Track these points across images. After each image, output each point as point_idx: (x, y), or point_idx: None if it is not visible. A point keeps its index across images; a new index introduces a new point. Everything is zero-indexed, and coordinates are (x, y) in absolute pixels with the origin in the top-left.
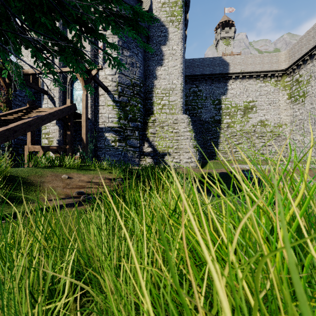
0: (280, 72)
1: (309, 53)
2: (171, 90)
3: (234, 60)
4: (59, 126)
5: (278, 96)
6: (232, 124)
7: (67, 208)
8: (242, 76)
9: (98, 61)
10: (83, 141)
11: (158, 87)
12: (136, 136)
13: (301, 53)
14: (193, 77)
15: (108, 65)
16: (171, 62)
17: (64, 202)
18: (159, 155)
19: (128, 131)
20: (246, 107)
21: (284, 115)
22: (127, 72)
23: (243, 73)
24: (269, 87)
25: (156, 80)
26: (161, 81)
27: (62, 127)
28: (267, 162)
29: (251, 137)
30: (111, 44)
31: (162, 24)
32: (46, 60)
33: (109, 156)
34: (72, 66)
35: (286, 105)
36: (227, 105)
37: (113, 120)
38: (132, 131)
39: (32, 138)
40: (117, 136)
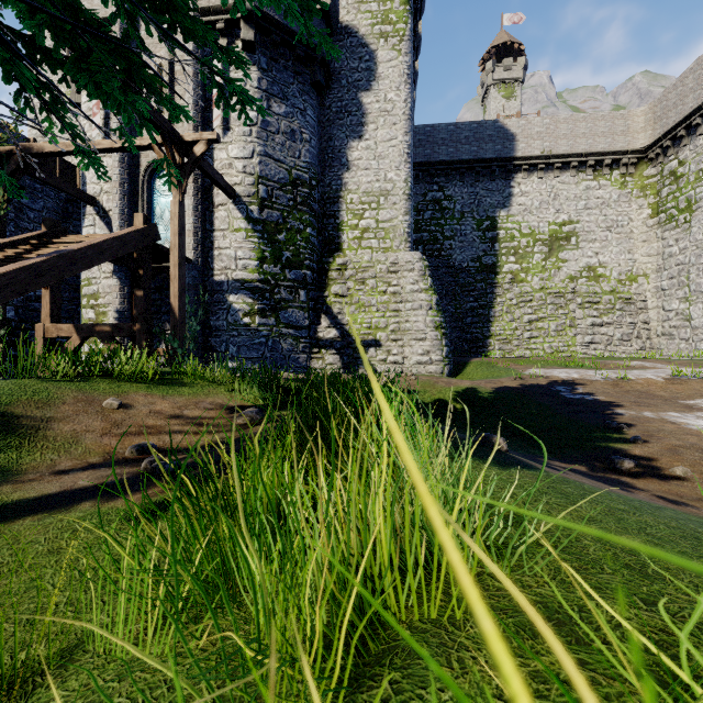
0: (632, 155)
1: (702, 109)
2: (383, 195)
3: (527, 128)
4: (119, 278)
5: (628, 209)
6: (523, 275)
7: (93, 501)
8: (546, 165)
9: (211, 127)
10: (173, 313)
11: (353, 187)
12: (300, 302)
13: (683, 109)
14: (433, 168)
15: (215, 105)
16: (383, 131)
17: (93, 478)
18: (355, 346)
19: (283, 289)
20: (554, 235)
21: (641, 254)
22: (280, 153)
23: (547, 157)
24: (608, 190)
25: (348, 172)
26: (359, 174)
27: (129, 281)
28: (606, 363)
29: (566, 305)
30: (225, 52)
31: (361, 42)
32: (50, 93)
33: (239, 348)
34: (115, 103)
35: (646, 232)
36: (512, 232)
37: (247, 265)
38: (291, 289)
39: (53, 306)
40: (256, 302)
